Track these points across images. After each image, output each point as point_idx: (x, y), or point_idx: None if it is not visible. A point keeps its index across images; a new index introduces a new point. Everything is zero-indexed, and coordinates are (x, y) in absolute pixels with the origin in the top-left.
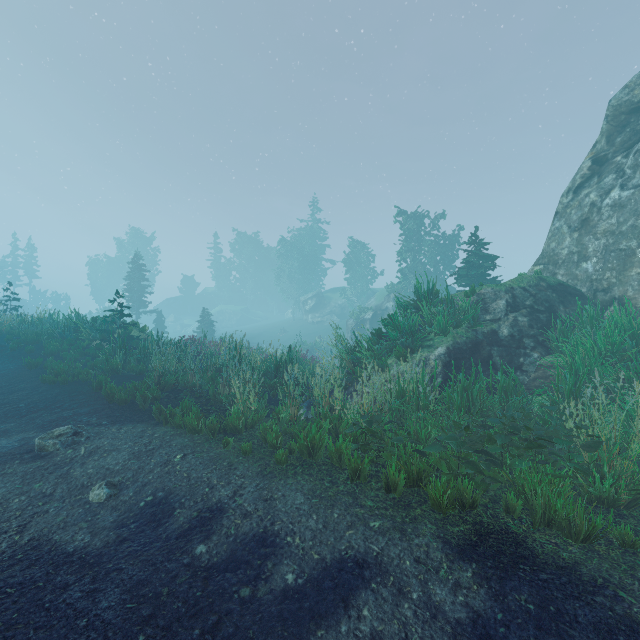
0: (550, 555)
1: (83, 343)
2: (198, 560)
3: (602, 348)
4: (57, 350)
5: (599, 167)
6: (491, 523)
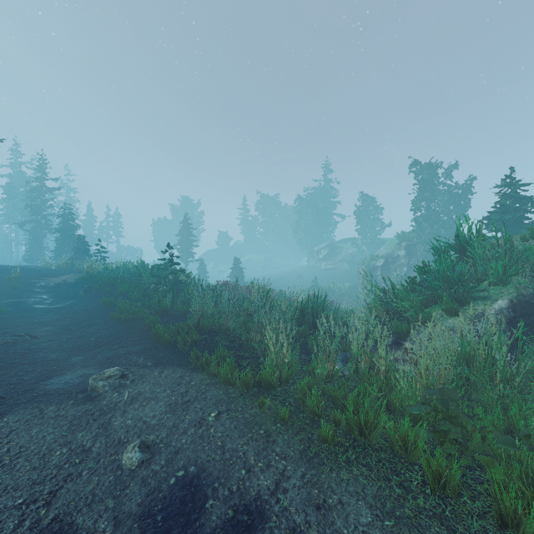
0: None
1: (144, 286)
2: None
3: None
4: (126, 291)
5: None
6: None
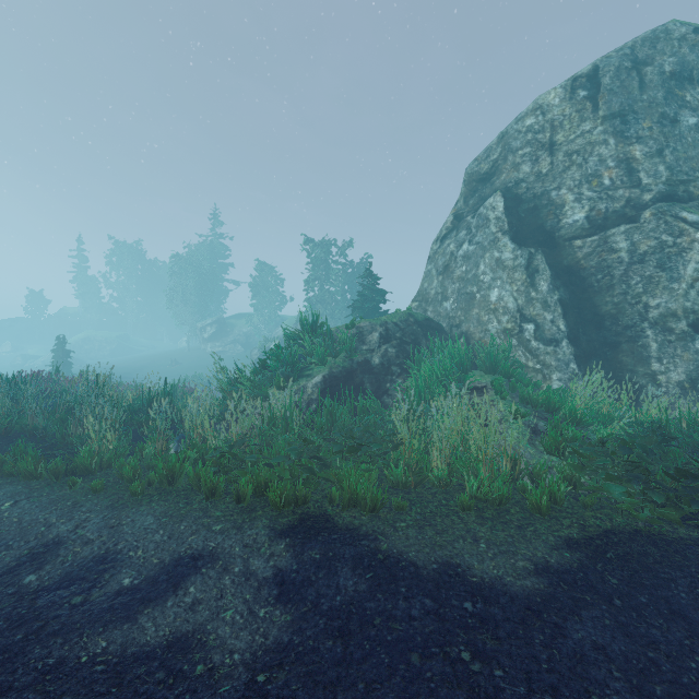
0: (346, 524)
1: None
2: (26, 588)
3: (439, 373)
4: None
5: (458, 222)
6: (315, 511)
